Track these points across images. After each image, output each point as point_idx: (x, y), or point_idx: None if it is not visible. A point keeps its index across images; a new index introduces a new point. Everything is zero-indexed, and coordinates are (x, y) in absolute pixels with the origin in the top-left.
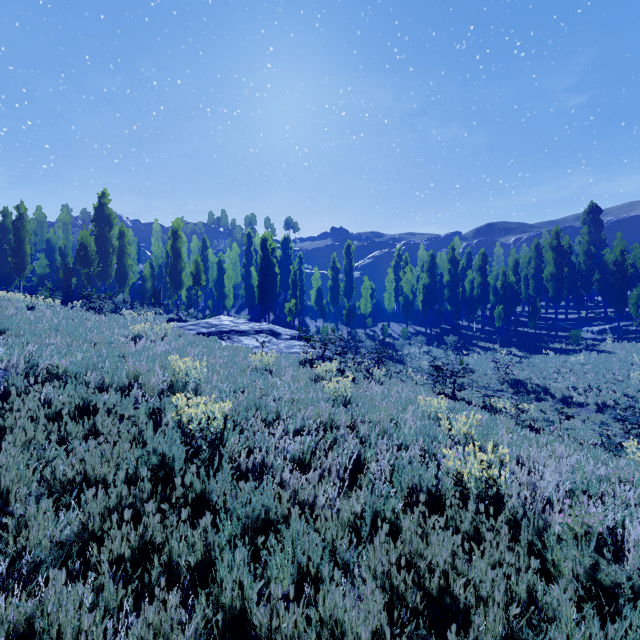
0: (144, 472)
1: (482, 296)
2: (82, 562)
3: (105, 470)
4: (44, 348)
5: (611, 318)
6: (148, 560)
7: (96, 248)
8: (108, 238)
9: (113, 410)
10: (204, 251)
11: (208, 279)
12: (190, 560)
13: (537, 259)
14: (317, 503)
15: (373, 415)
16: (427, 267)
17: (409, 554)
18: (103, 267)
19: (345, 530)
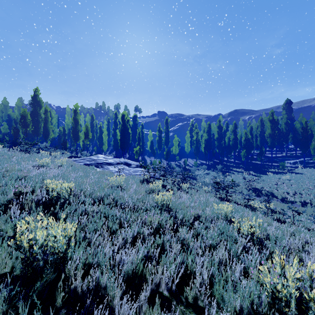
0: None
1: (234, 145)
2: None
3: None
4: None
5: (298, 156)
6: None
7: (32, 118)
8: (39, 113)
9: None
10: (92, 121)
11: (94, 136)
12: None
13: (261, 126)
14: None
15: (187, 218)
16: (206, 130)
17: None
18: (36, 129)
19: None
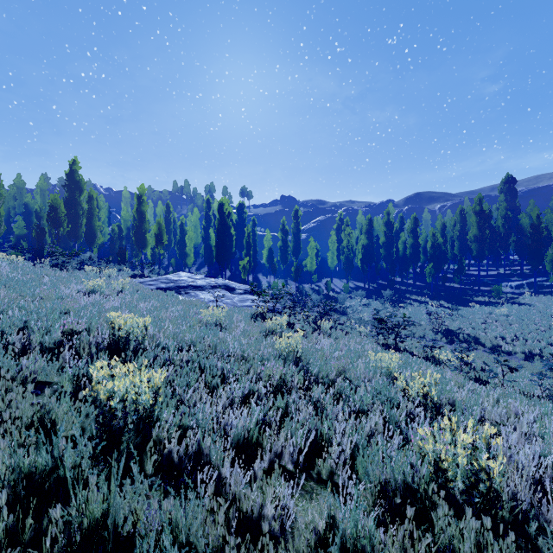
0: (3, 499)
1: (414, 255)
2: None
3: None
4: None
5: (526, 274)
6: None
7: (67, 211)
8: (78, 202)
9: (28, 378)
10: (168, 215)
11: (171, 240)
12: None
13: (461, 223)
14: (264, 528)
15: (325, 373)
16: (365, 229)
17: None
18: (74, 228)
19: None
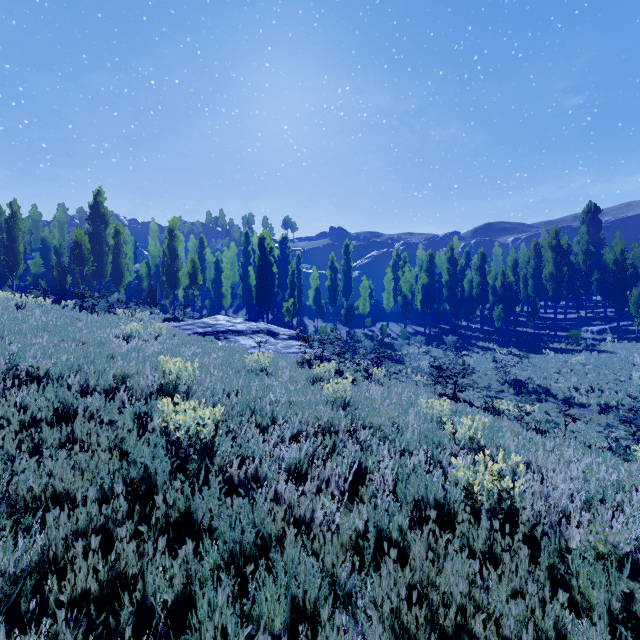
0: (119, 489)
1: (481, 296)
2: (40, 599)
3: (77, 485)
4: (28, 348)
5: (610, 318)
6: (119, 594)
7: (91, 247)
8: (103, 237)
9: (96, 415)
10: (201, 250)
11: (205, 279)
12: (166, 597)
13: (536, 259)
14: (315, 522)
15: (374, 418)
16: (426, 267)
17: (419, 583)
18: (98, 266)
19: (346, 551)
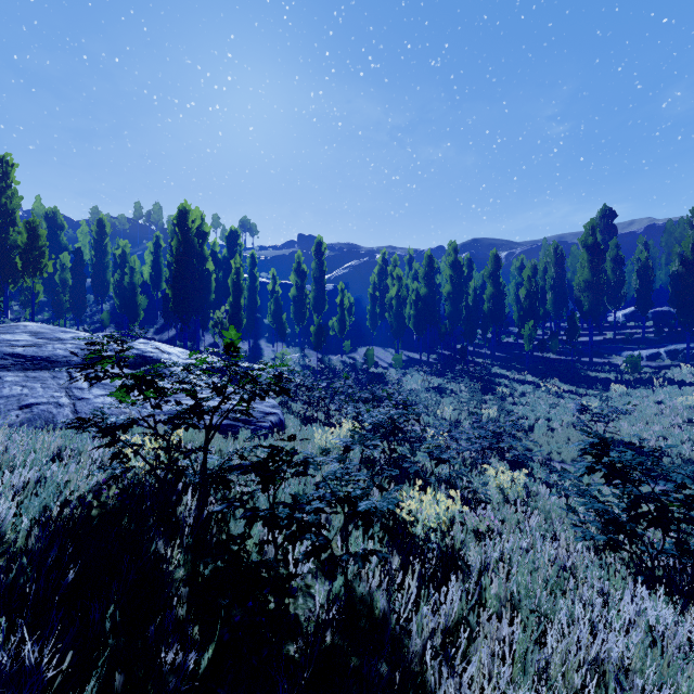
0: None
1: (494, 311)
2: None
3: None
4: None
5: (651, 340)
6: None
7: None
8: None
9: None
10: (101, 238)
11: (108, 281)
12: None
13: (556, 266)
14: None
15: None
16: (423, 272)
17: None
18: None
19: None
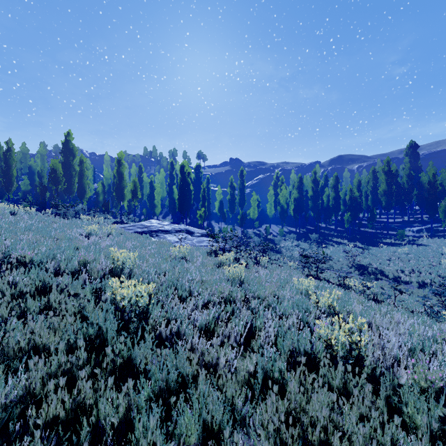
0: (80, 342)
1: (335, 206)
2: (23, 421)
3: (51, 340)
4: (18, 243)
5: (425, 221)
6: (80, 418)
7: (63, 172)
8: (72, 165)
9: (65, 290)
10: (140, 174)
11: (143, 194)
12: (113, 420)
13: (374, 180)
14: (220, 365)
15: (261, 292)
16: (297, 186)
17: (294, 410)
18: (68, 185)
19: (242, 386)
